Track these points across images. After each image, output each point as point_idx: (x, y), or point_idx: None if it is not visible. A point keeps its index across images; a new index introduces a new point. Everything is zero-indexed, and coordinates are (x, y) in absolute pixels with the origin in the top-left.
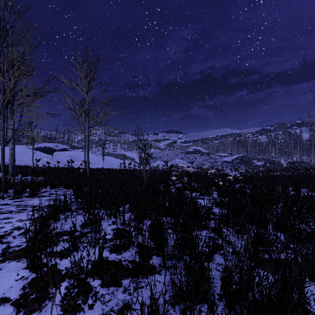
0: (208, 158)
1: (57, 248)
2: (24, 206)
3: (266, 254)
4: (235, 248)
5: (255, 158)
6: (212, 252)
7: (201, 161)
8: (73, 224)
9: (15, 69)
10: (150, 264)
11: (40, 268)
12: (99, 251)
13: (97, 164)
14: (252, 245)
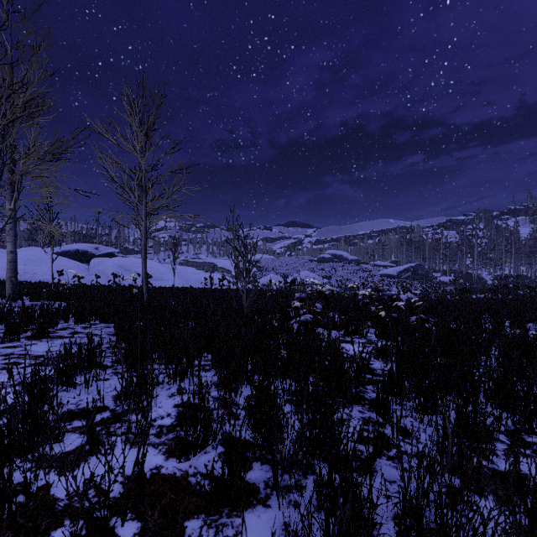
0: (358, 270)
1: (59, 447)
2: (19, 356)
3: (480, 457)
4: (424, 454)
5: (437, 269)
6: (373, 455)
7: (345, 274)
8: (99, 394)
9: (3, 102)
10: (248, 482)
11: (8, 500)
12: (135, 463)
13: (166, 279)
14: (455, 442)
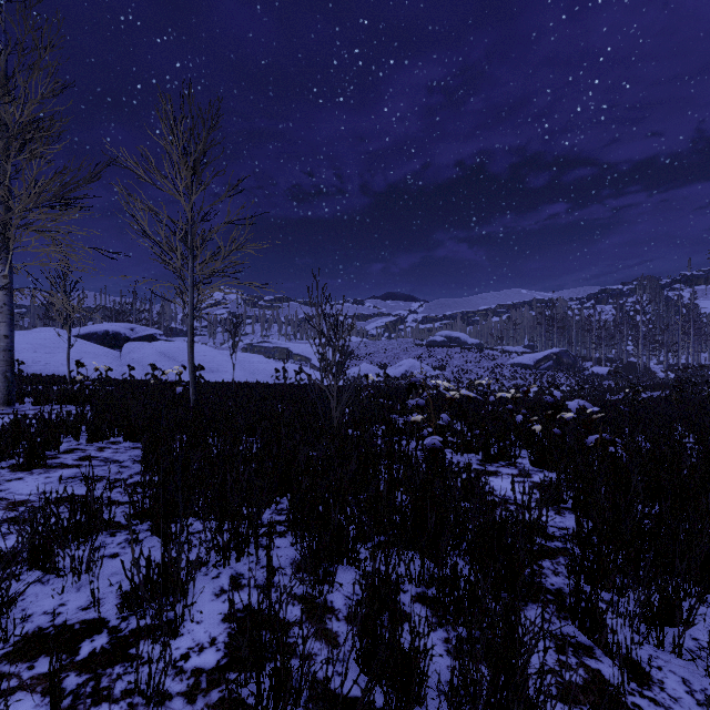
0: (481, 358)
1: None
2: None
3: None
4: None
5: (588, 357)
6: None
7: (464, 363)
8: (92, 596)
9: None
10: None
11: None
12: None
13: (223, 371)
14: None
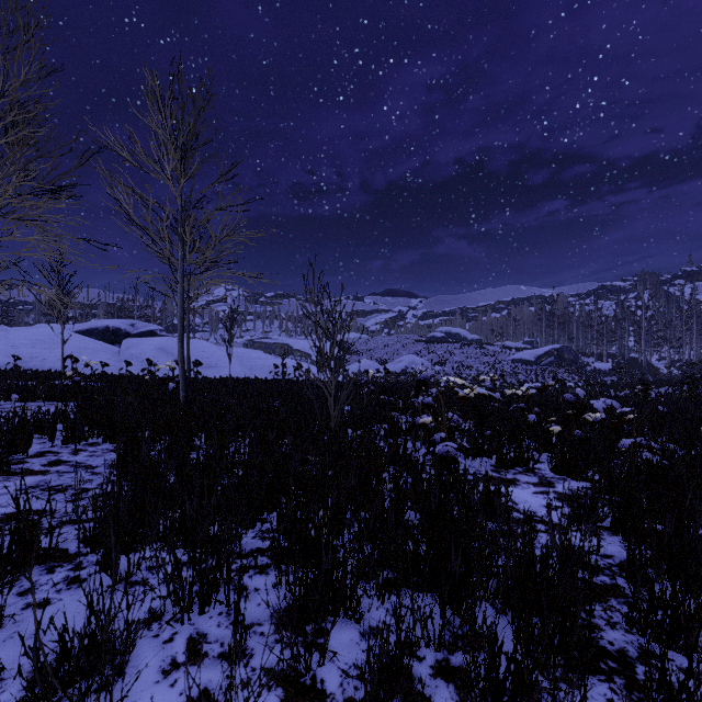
0: (481, 354)
1: None
2: None
3: None
4: None
5: (589, 352)
6: None
7: (464, 359)
8: None
9: None
10: None
11: None
12: None
13: (222, 367)
14: None
